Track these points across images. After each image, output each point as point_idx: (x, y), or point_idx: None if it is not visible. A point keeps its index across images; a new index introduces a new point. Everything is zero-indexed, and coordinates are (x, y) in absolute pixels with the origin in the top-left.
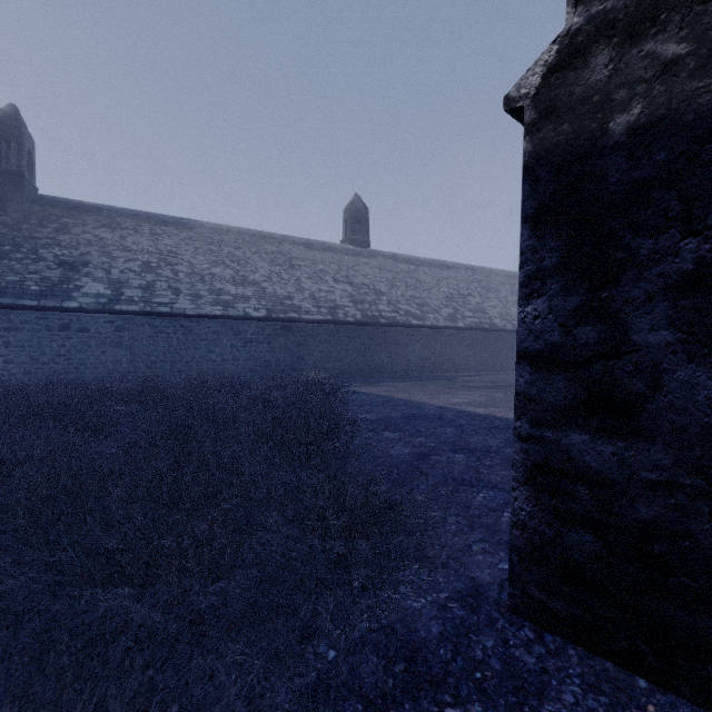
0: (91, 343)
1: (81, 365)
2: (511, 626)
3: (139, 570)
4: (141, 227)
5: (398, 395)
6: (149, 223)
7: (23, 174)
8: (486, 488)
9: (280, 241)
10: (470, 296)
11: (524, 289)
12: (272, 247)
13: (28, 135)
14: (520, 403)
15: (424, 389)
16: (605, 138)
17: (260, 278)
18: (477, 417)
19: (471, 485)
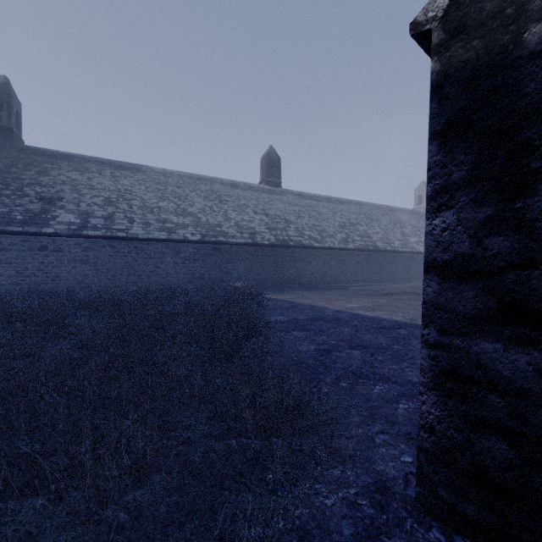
0: (64, 260)
1: (56, 277)
2: (420, 527)
3: (61, 474)
4: (104, 171)
5: (304, 301)
6: (110, 167)
7: (12, 129)
8: (381, 381)
9: (212, 182)
10: (358, 224)
11: (432, 203)
12: (205, 187)
13: (16, 99)
14: (427, 311)
15: (324, 297)
16: (519, 49)
17: (196, 210)
18: (368, 319)
19: (368, 378)
